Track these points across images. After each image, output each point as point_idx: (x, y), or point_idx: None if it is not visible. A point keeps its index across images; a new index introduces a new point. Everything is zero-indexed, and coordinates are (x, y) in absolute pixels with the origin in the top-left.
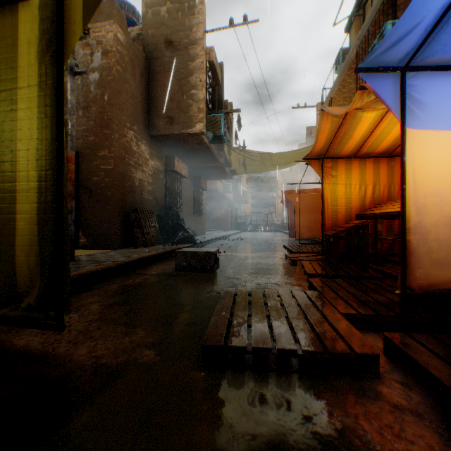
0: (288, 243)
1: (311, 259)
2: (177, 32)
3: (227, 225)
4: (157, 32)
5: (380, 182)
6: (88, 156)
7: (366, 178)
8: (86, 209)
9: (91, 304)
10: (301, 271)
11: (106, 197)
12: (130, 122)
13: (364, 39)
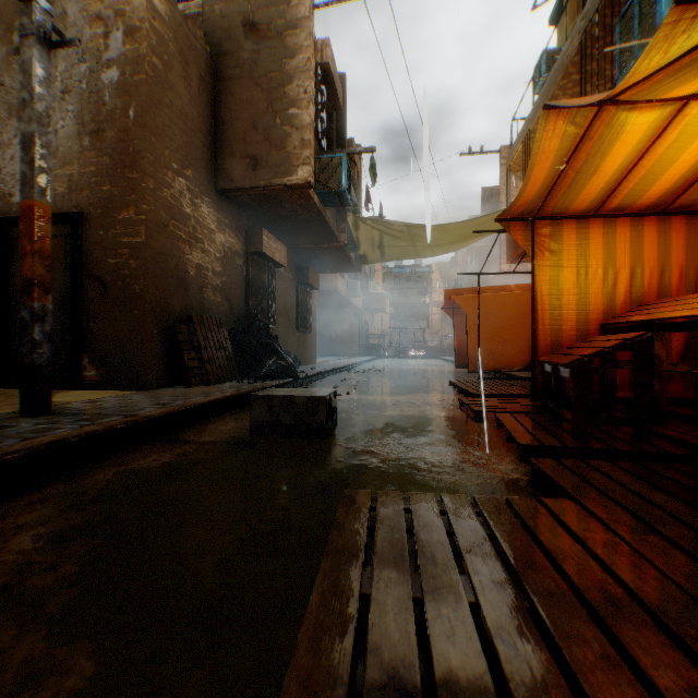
0: (456, 377)
1: (514, 410)
2: (264, 7)
3: (352, 348)
4: (230, 7)
5: (643, 264)
6: (100, 221)
7: (617, 256)
8: (96, 317)
9: (21, 531)
10: (498, 435)
11: (131, 295)
12: (178, 163)
13: (596, 15)
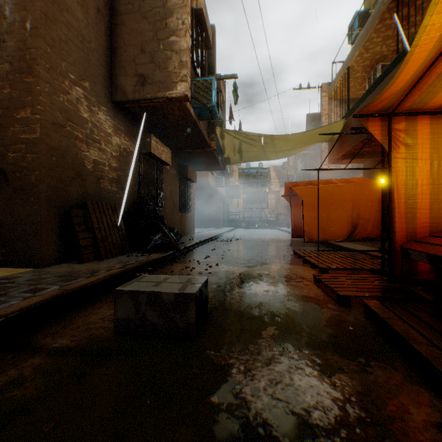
0: (295, 246)
1: (377, 295)
2: None
3: (219, 222)
4: None
5: None
6: (1, 120)
7: None
8: None
9: None
10: (376, 331)
11: (28, 184)
12: (75, 74)
13: None
